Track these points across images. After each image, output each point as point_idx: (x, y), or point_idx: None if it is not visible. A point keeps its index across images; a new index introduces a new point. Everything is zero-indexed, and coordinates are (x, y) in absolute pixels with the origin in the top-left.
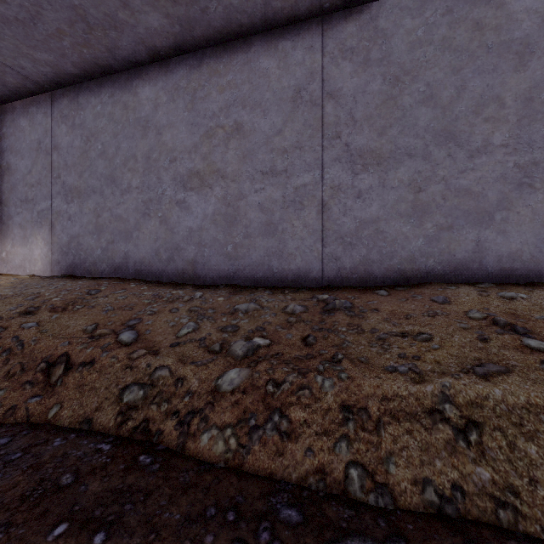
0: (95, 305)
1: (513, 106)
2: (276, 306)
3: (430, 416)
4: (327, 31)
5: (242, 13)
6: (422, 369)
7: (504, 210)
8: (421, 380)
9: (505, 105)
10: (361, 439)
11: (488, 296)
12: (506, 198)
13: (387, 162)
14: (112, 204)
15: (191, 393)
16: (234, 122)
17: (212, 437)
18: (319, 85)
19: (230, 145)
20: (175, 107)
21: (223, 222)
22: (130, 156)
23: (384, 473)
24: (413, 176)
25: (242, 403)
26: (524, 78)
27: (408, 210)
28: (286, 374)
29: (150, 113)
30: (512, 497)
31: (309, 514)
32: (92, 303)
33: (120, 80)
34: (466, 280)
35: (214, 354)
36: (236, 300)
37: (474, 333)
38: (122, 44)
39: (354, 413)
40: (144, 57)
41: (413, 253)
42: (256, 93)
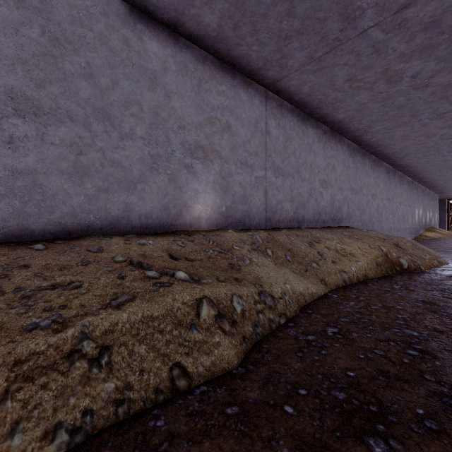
0: None
1: (148, 113)
2: None
3: (69, 359)
4: None
5: None
6: (66, 316)
7: (143, 183)
8: (64, 327)
9: (143, 110)
10: None
11: (131, 243)
12: (144, 175)
13: (46, 117)
14: None
15: None
16: None
17: None
18: None
19: None
20: None
21: None
22: None
23: (6, 451)
24: (75, 139)
25: None
26: (154, 98)
27: (70, 169)
28: None
29: None
30: (128, 392)
31: None
32: None
33: None
34: (118, 232)
35: None
36: None
37: (116, 273)
38: None
39: None
40: None
41: (75, 209)
42: None
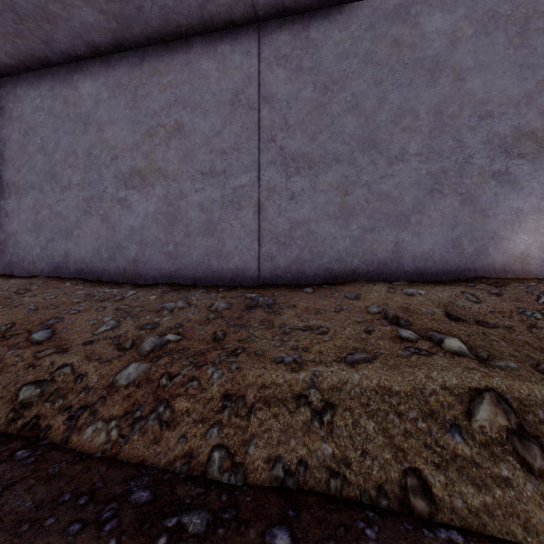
0: (19, 305)
1: (426, 118)
2: (204, 304)
3: (296, 400)
4: (263, 38)
5: (179, 14)
6: (304, 359)
7: (418, 213)
8: (300, 369)
9: (419, 117)
10: (233, 424)
11: (394, 292)
12: (420, 202)
13: (317, 166)
14: (52, 201)
15: (88, 389)
16: (175, 122)
17: (96, 429)
18: (255, 89)
19: (171, 145)
20: (117, 104)
21: (164, 221)
22: (70, 152)
23: (244, 454)
24: (340, 180)
25: (134, 396)
26: (435, 93)
27: (336, 212)
28: (182, 367)
29: (91, 109)
30: (344, 468)
31: (160, 494)
32: (16, 303)
33: (60, 73)
34: (386, 278)
35: (123, 351)
36: (168, 298)
37: (364, 326)
38: (58, 37)
39: (233, 401)
40: (84, 51)
41: (340, 253)
42: (196, 94)
